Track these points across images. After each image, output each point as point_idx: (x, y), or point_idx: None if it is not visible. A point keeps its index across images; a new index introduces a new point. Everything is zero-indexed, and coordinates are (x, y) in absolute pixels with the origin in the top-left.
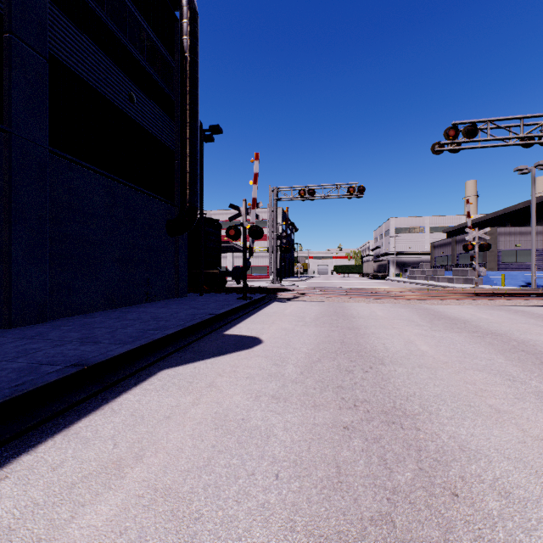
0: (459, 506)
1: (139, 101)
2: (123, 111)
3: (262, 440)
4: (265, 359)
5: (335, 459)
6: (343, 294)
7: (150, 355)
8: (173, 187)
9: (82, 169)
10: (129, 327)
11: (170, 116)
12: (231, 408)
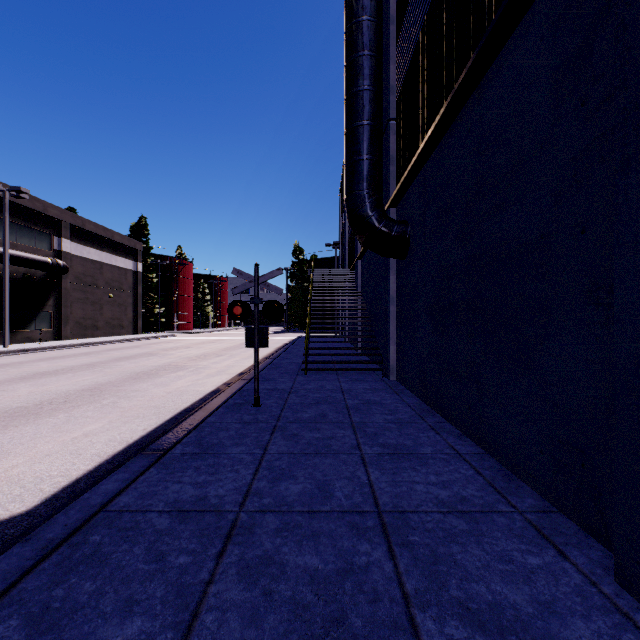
0: None
1: None
2: None
3: None
4: None
5: None
6: None
7: None
8: None
9: None
10: None
11: None
12: None
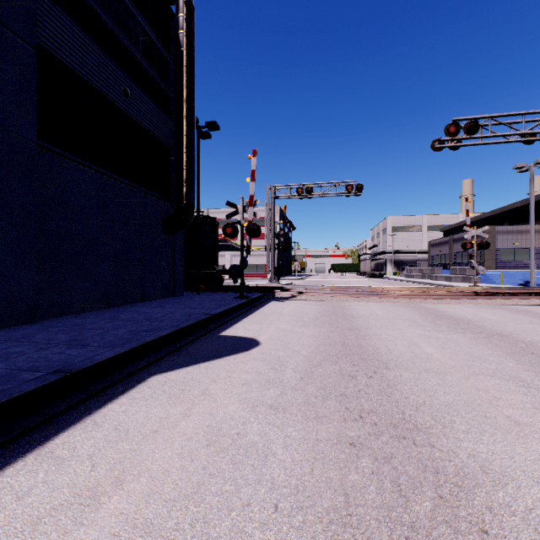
0: None
1: (134, 96)
2: (117, 106)
3: (259, 460)
4: (263, 363)
5: (342, 484)
6: (341, 293)
7: (141, 359)
8: (169, 184)
9: (74, 164)
10: (121, 328)
11: (166, 112)
12: (225, 420)
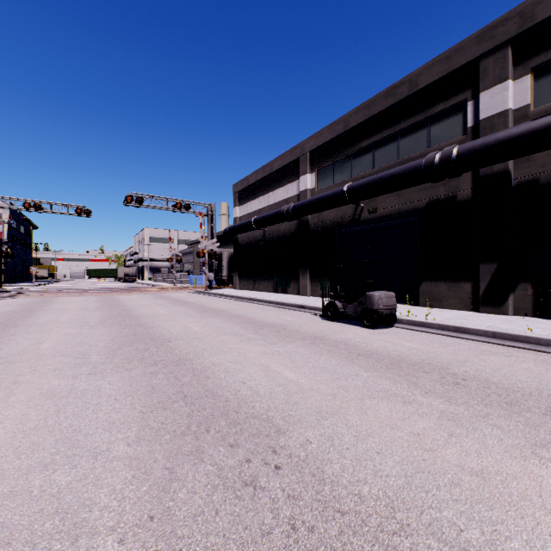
0: (24, 320)
1: None
2: None
3: None
4: None
5: None
6: (59, 292)
7: None
8: None
9: None
10: None
11: None
12: None
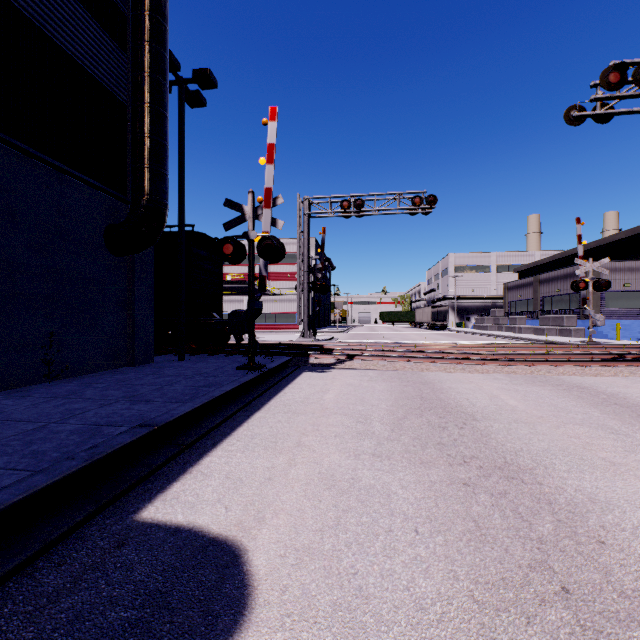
0: None
1: None
2: None
3: None
4: None
5: None
6: (417, 357)
7: None
8: (123, 167)
9: None
10: None
11: (116, 38)
12: None
